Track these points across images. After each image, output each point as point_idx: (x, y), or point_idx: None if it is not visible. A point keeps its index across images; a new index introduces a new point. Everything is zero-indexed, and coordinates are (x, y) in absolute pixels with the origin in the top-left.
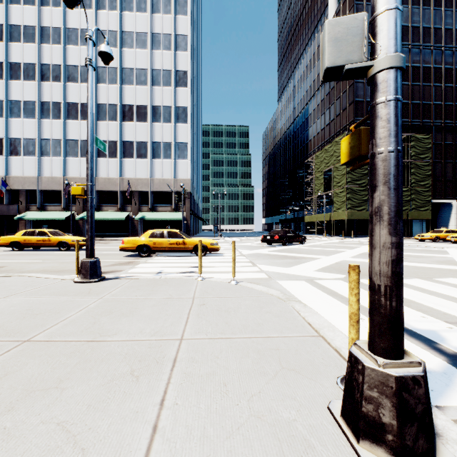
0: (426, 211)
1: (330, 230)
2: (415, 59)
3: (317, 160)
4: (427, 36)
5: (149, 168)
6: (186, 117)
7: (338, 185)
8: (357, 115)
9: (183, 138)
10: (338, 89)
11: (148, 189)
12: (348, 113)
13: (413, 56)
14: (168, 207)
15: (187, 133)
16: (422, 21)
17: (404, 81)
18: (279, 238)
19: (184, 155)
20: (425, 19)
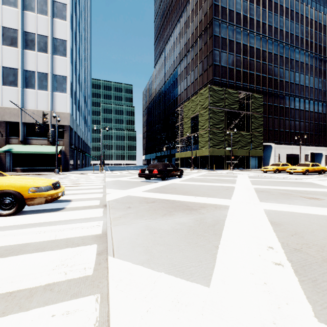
0: (260, 150)
1: (194, 164)
2: (252, 41)
3: (185, 108)
4: (258, 26)
5: (20, 97)
6: (64, 50)
7: (203, 128)
8: (215, 75)
9: (61, 71)
10: (201, 55)
11: (18, 120)
12: (208, 73)
13: (250, 39)
14: (44, 140)
15: (66, 66)
16: (255, 15)
17: (245, 56)
18: (158, 172)
19: (63, 88)
20: (257, 14)
